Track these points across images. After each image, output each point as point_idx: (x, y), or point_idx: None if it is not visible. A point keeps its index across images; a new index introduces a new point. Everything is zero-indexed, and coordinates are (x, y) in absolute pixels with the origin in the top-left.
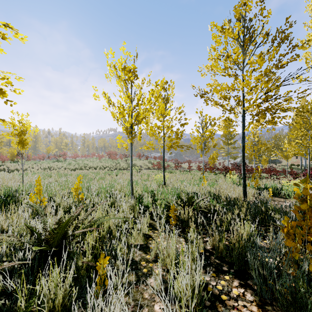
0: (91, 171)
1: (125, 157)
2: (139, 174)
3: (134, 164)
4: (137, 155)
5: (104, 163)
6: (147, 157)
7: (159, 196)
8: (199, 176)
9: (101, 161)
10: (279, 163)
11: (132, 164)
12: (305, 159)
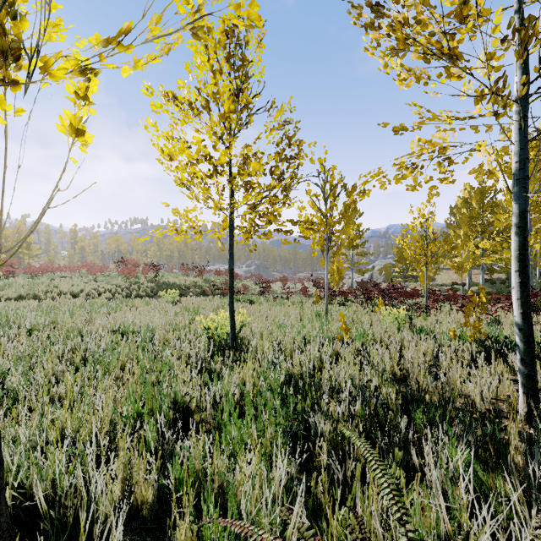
0: (47, 305)
1: (154, 270)
2: (172, 308)
3: (172, 284)
4: (181, 266)
5: (102, 282)
6: (203, 270)
7: (193, 468)
8: (312, 310)
9: (97, 278)
10: (432, 281)
11: (169, 285)
12: (483, 273)
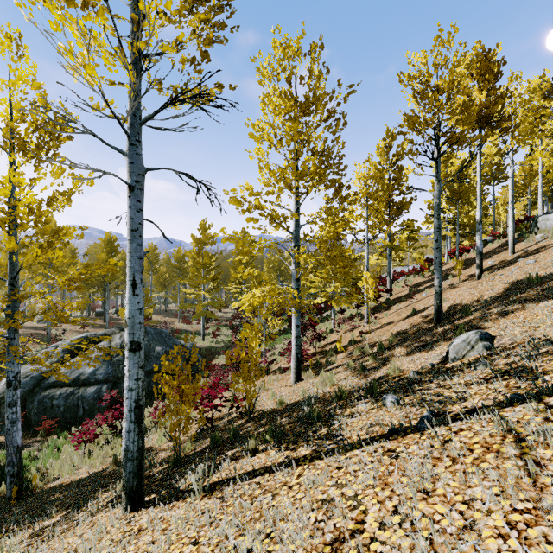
0: None
1: None
2: None
3: None
4: None
5: None
6: None
7: None
8: None
9: None
10: None
11: None
12: None
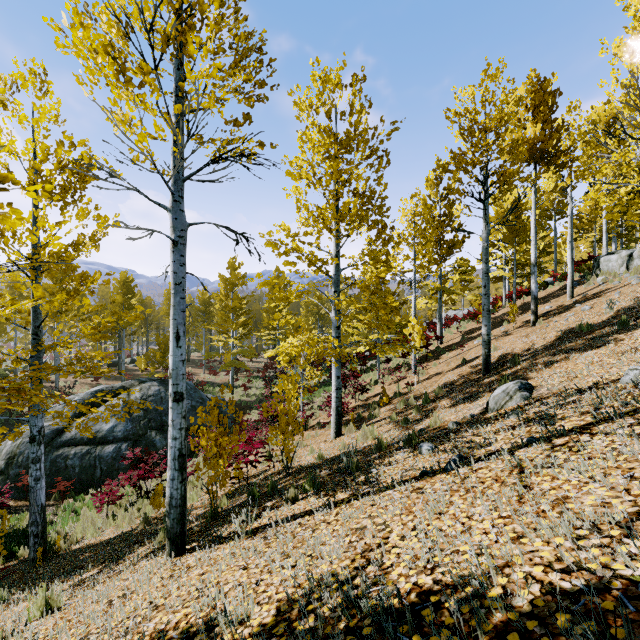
0: None
1: None
2: None
3: None
4: None
5: None
6: None
7: None
8: None
9: None
10: None
11: None
12: None
